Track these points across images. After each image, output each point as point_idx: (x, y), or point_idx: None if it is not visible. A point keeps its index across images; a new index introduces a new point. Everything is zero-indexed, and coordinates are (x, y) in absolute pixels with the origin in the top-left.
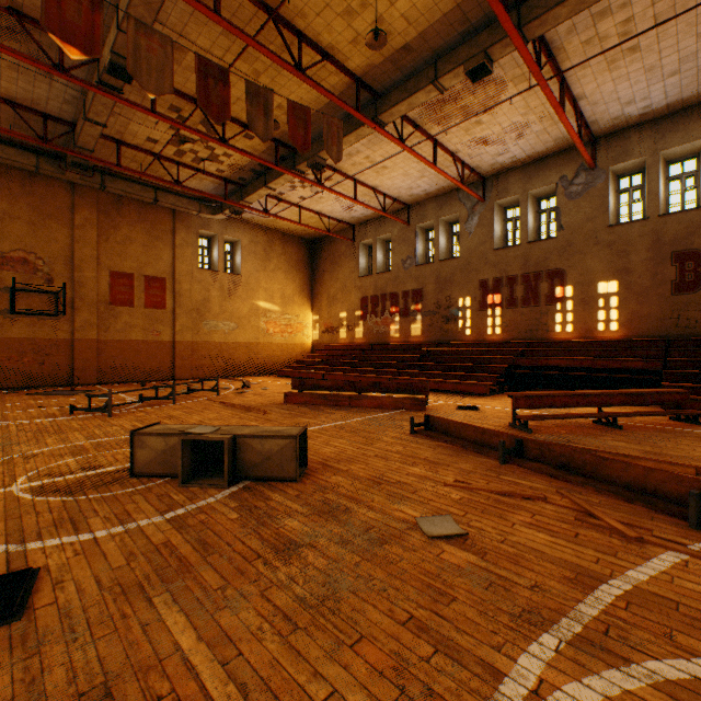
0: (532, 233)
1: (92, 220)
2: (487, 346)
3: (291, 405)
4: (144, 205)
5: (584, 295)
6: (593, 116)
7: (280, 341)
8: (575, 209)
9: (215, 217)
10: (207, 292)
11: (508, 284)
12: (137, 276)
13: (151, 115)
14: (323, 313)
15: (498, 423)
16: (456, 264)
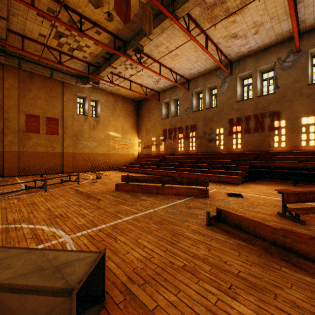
0: (259, 92)
1: (15, 85)
2: (233, 155)
3: (119, 192)
4: (45, 78)
5: (292, 125)
6: (303, 16)
7: (121, 152)
8: (287, 76)
9: (85, 86)
10: (81, 127)
11: (245, 120)
12: (41, 117)
13: (31, 8)
14: (143, 138)
15: (267, 211)
16: (215, 110)
